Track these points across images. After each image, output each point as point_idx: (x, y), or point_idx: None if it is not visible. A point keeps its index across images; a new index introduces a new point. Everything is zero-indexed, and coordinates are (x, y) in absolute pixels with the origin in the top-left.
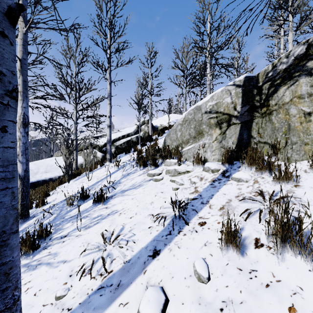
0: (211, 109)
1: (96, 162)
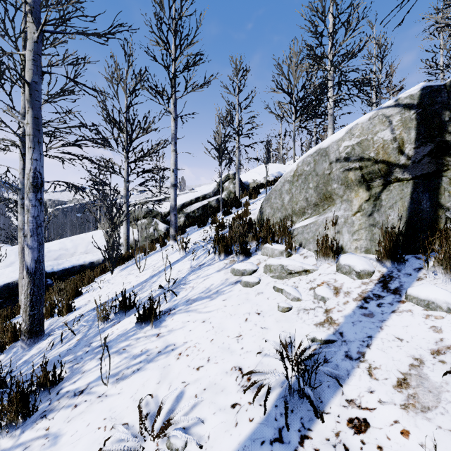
0: (349, 153)
1: (157, 238)
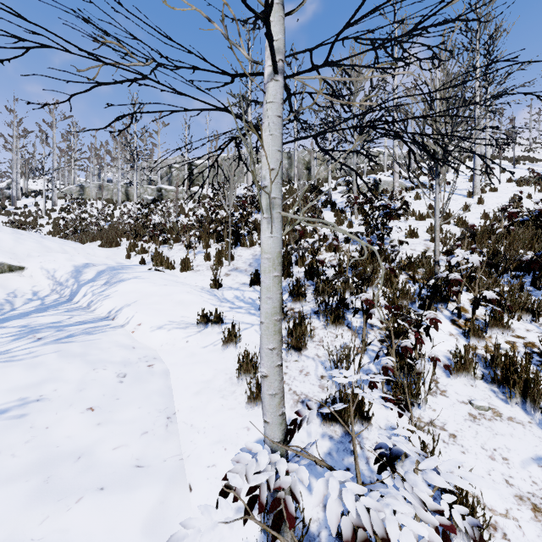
0: (75, 189)
1: None
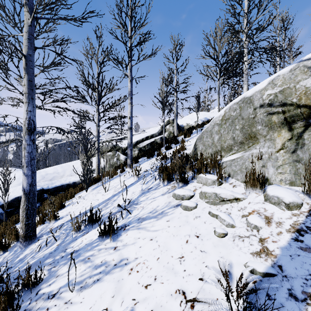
0: (272, 100)
1: (119, 165)
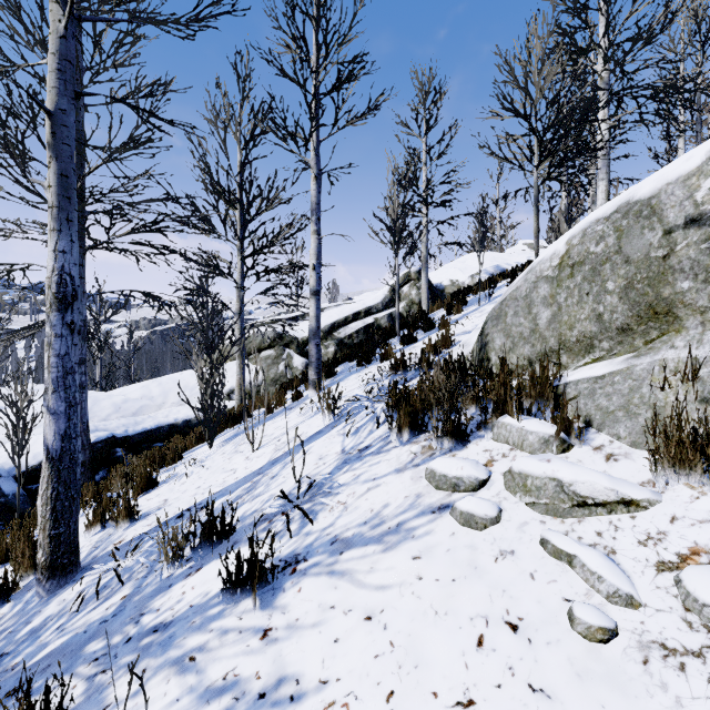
0: None
1: (290, 381)
